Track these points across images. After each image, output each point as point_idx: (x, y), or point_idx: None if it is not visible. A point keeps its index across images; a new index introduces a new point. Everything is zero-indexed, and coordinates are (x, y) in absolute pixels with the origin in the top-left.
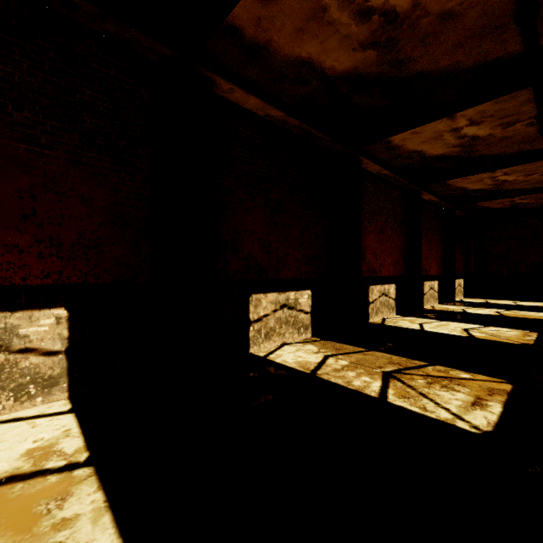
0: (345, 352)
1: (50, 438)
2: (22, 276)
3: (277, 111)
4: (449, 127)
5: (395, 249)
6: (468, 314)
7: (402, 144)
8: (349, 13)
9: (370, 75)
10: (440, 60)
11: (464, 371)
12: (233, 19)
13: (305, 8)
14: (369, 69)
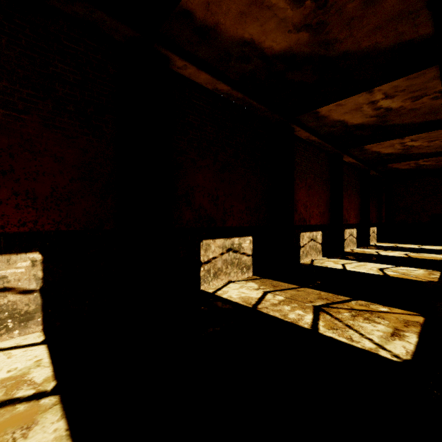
0: (281, 289)
1: (23, 368)
2: (1, 224)
3: (224, 85)
4: (367, 100)
5: (322, 202)
6: (382, 256)
7: (328, 115)
8: None
9: (302, 54)
10: (362, 41)
11: (382, 305)
12: (186, 4)
13: None
14: (302, 49)
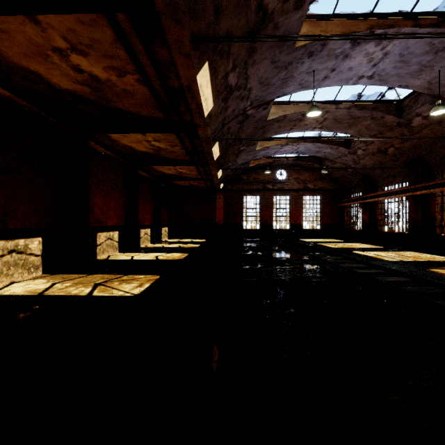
0: (71, 279)
1: None
2: None
3: (5, 91)
4: (144, 139)
5: (119, 207)
6: (164, 248)
7: (118, 140)
8: (68, 65)
9: (88, 98)
10: (130, 107)
11: (142, 275)
12: None
13: (32, 48)
14: (86, 95)
